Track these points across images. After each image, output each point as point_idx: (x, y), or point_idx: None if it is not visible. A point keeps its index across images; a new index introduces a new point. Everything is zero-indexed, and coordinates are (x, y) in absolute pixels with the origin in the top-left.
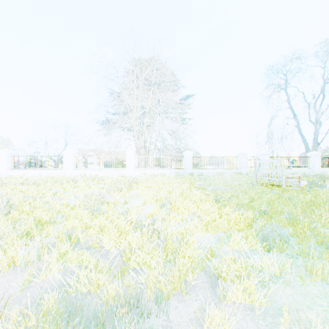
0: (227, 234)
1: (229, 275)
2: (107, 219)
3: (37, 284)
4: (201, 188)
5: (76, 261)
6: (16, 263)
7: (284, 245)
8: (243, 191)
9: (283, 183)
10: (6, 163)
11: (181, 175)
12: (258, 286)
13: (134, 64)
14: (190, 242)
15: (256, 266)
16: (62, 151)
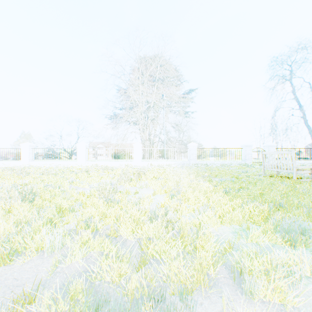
0: (242, 226)
1: (254, 272)
2: (121, 208)
3: (62, 270)
4: (207, 179)
5: (96, 249)
6: (42, 249)
7: (308, 241)
8: (252, 183)
9: (294, 175)
10: (28, 155)
11: (186, 166)
12: (290, 286)
13: (140, 62)
14: (207, 234)
15: (281, 263)
16: (75, 144)
